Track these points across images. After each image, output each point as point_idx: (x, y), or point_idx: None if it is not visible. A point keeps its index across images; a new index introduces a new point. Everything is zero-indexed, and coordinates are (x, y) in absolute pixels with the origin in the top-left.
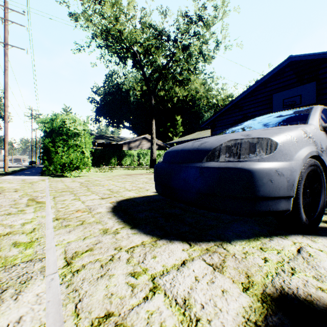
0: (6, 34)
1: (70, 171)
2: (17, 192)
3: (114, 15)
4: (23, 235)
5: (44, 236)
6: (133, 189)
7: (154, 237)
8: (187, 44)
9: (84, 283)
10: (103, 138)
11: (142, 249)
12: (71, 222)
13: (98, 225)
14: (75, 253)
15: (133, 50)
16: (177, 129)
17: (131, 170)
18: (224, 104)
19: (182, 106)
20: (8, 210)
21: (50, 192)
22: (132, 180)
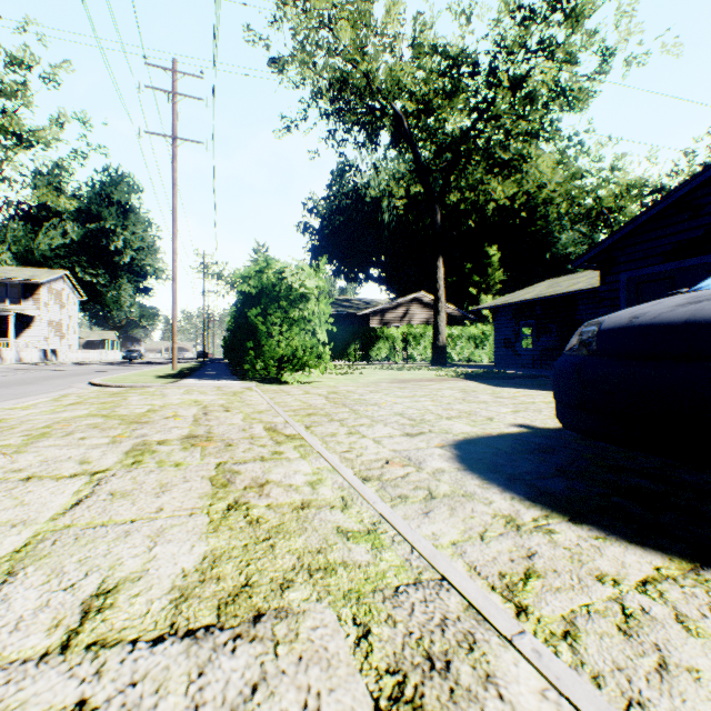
0: (175, 121)
1: (291, 372)
2: (231, 413)
3: (355, 44)
4: (337, 512)
5: (381, 519)
6: (453, 415)
7: (676, 559)
8: (524, 72)
9: (635, 683)
10: (330, 303)
11: (684, 592)
12: (401, 488)
13: (475, 504)
14: (504, 578)
15: (394, 110)
16: (488, 277)
17: (397, 371)
18: (618, 207)
19: (500, 222)
20: (254, 451)
21: (287, 415)
22: (424, 393)
